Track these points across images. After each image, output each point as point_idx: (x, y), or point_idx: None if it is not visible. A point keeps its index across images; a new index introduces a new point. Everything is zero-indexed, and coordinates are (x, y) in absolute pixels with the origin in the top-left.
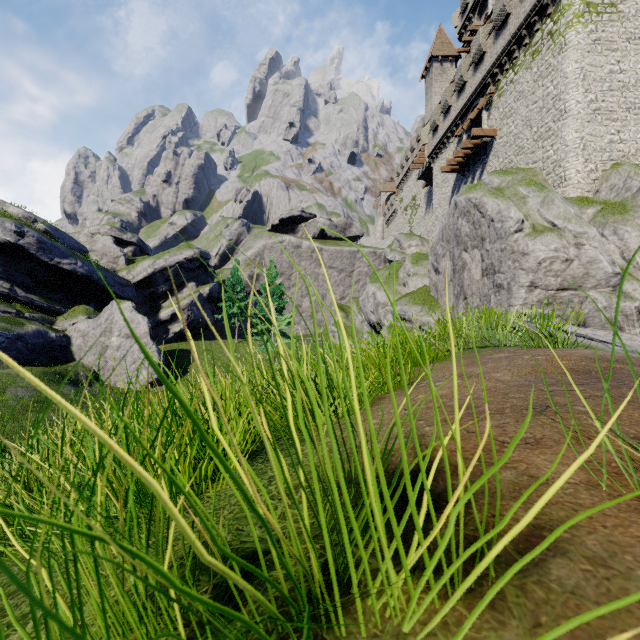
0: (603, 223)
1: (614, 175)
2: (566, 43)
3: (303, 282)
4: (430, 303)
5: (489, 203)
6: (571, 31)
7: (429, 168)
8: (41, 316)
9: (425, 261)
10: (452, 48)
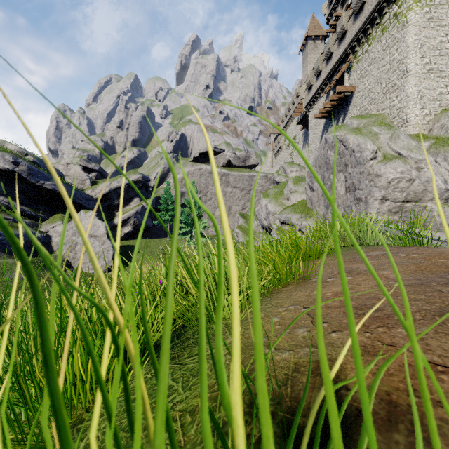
0: (436, 153)
1: (443, 117)
2: (407, 21)
3: (215, 197)
4: (307, 212)
5: (351, 139)
6: (411, 12)
7: (305, 116)
8: (30, 221)
9: (303, 182)
10: (322, 30)
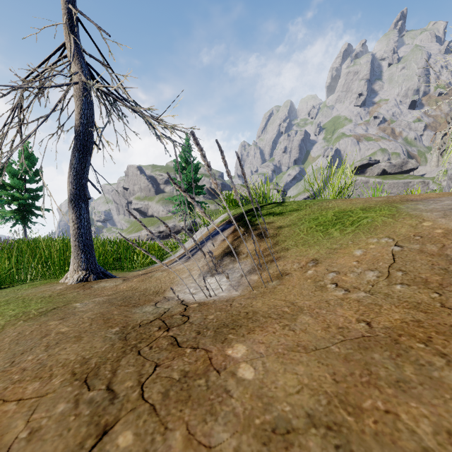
0: None
1: None
2: None
3: None
4: None
5: None
6: None
7: None
8: None
9: None
10: None
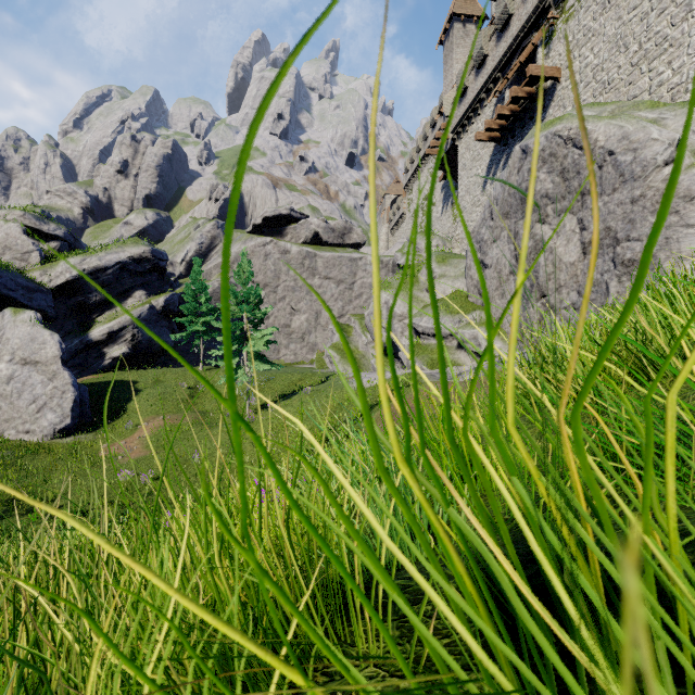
0: None
1: None
2: None
3: (292, 296)
4: (473, 310)
5: (599, 128)
6: None
7: (449, 153)
8: None
9: (455, 259)
10: (477, 7)
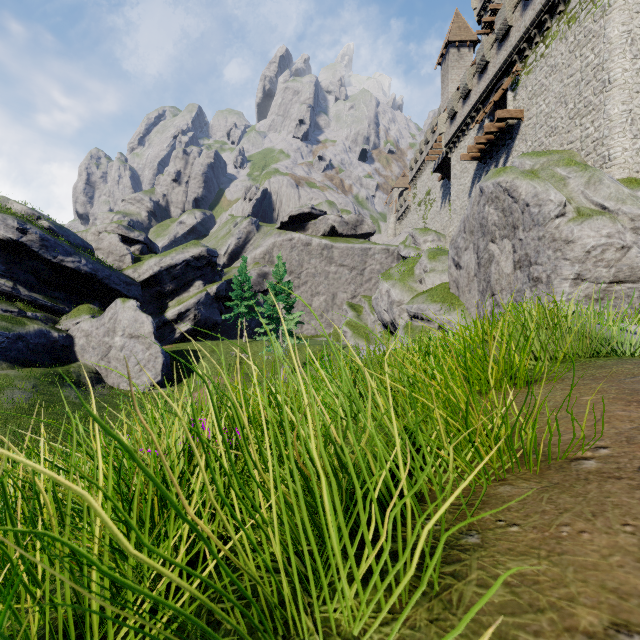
0: None
1: None
2: (610, 4)
3: (313, 281)
4: (450, 301)
5: (523, 186)
6: None
7: (445, 160)
8: (44, 315)
9: (443, 256)
10: (470, 32)
